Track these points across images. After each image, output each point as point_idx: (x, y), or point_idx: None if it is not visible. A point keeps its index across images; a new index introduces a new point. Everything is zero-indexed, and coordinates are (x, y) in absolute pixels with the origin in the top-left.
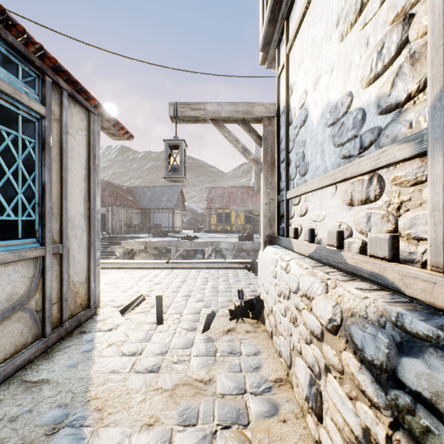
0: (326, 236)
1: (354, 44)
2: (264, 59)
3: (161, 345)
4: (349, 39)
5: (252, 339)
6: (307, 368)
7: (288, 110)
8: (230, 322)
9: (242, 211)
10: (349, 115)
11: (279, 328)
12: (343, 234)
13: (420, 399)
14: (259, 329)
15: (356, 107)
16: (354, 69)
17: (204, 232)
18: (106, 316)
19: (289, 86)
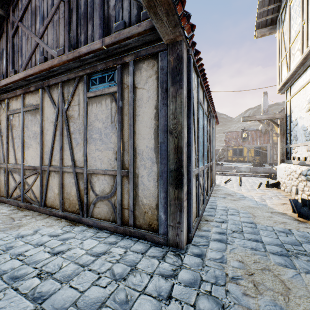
0: (301, 158)
1: (308, 116)
2: (279, 92)
3: (245, 189)
4: (307, 114)
5: (276, 191)
6: (295, 187)
7: (290, 117)
8: (266, 188)
9: (252, 147)
10: (307, 131)
11: (287, 185)
12: (306, 158)
13: (308, 175)
14: (278, 190)
15: (308, 130)
16: (308, 121)
17: (223, 162)
18: (219, 184)
19: (291, 109)
